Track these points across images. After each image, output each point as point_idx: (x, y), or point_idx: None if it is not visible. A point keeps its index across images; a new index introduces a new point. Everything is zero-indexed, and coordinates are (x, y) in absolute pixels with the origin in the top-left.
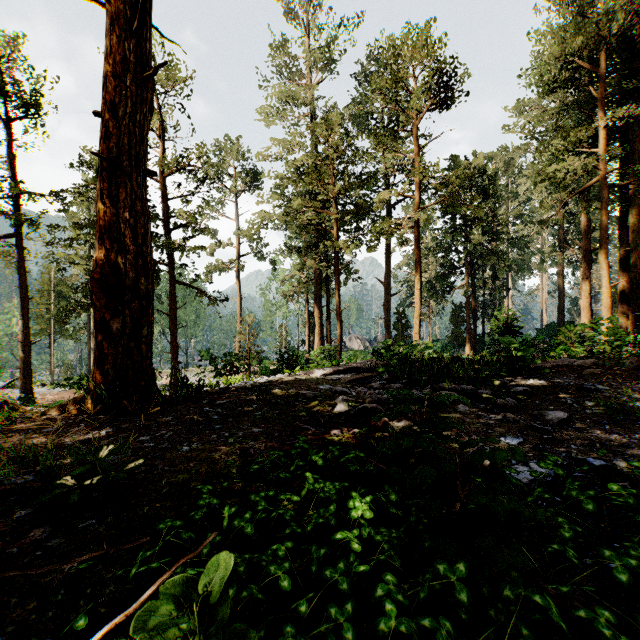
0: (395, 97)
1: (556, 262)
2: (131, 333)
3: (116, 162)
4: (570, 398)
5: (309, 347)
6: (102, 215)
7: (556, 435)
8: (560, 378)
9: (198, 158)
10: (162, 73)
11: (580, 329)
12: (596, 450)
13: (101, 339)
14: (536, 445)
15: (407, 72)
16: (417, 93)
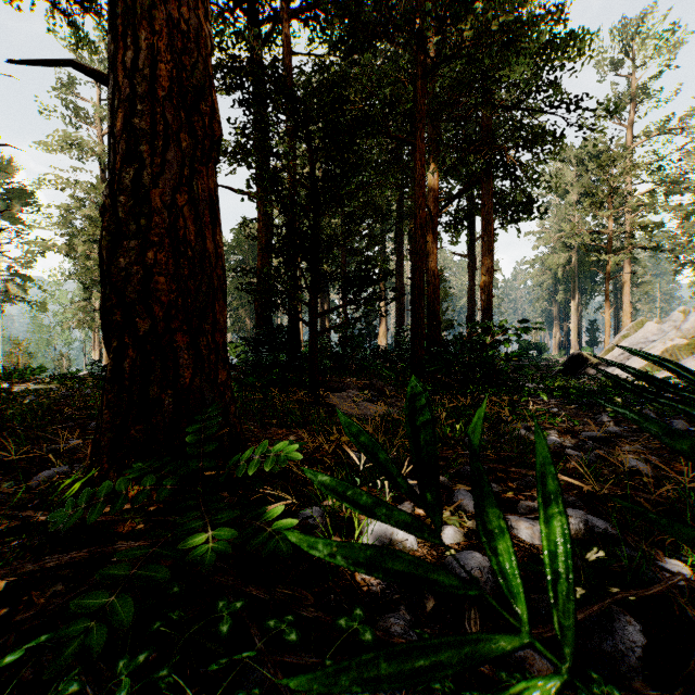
0: None
1: None
2: None
3: None
4: None
5: None
6: None
7: None
8: None
9: None
10: None
11: None
12: None
13: None
14: None
15: None
16: None
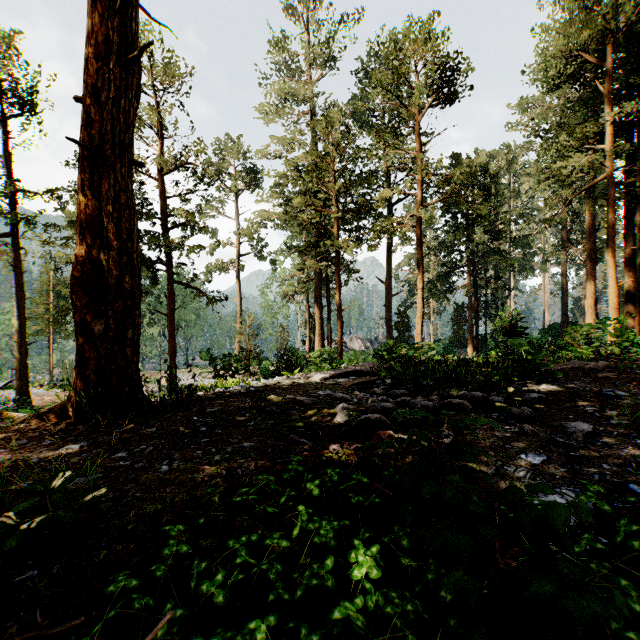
0: (396, 94)
1: (559, 262)
2: (115, 335)
3: (98, 151)
4: (589, 406)
5: (309, 347)
6: (83, 208)
7: (583, 451)
8: (574, 382)
9: (196, 156)
10: (160, 69)
11: (587, 330)
12: (638, 475)
13: (82, 342)
14: (563, 465)
15: (409, 67)
16: (419, 88)
